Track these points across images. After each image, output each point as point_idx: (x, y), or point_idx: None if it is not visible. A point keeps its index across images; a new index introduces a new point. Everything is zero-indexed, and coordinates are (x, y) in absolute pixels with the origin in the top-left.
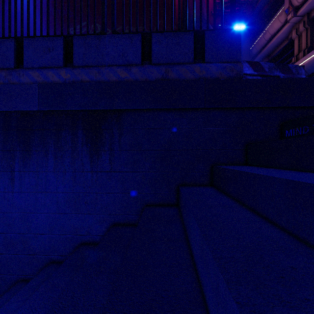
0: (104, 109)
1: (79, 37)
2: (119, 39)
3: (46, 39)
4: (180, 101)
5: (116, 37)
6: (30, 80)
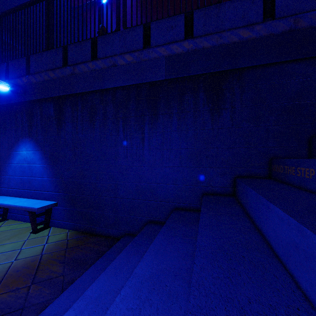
0: (226, 69)
1: (199, 10)
2: (239, 2)
3: (169, 18)
4: (314, 49)
5: (235, 2)
6: (158, 56)
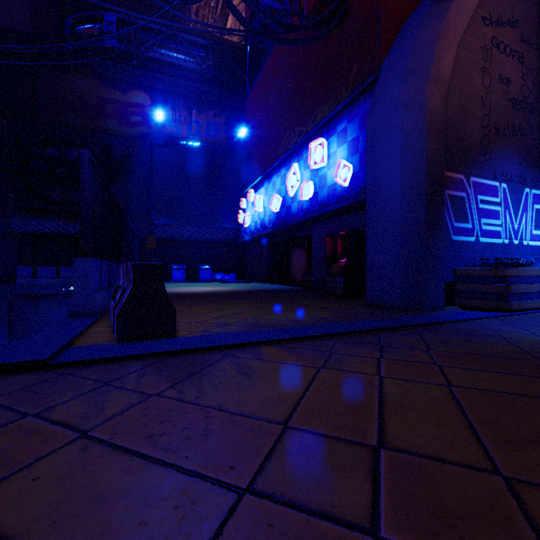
0: None
1: None
2: None
3: None
4: None
5: None
6: None
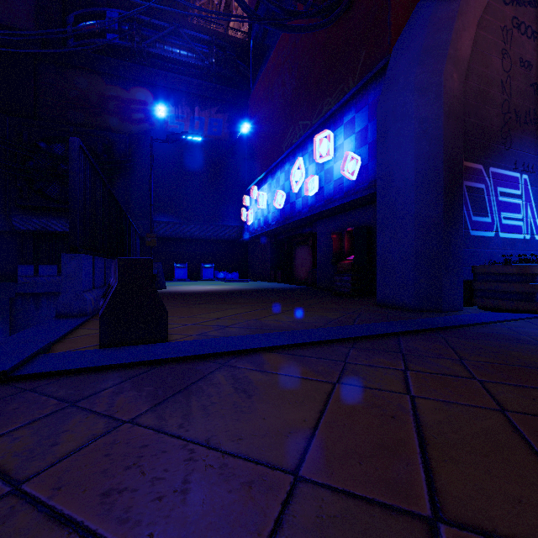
0: None
1: None
2: None
3: None
4: None
5: None
6: None
